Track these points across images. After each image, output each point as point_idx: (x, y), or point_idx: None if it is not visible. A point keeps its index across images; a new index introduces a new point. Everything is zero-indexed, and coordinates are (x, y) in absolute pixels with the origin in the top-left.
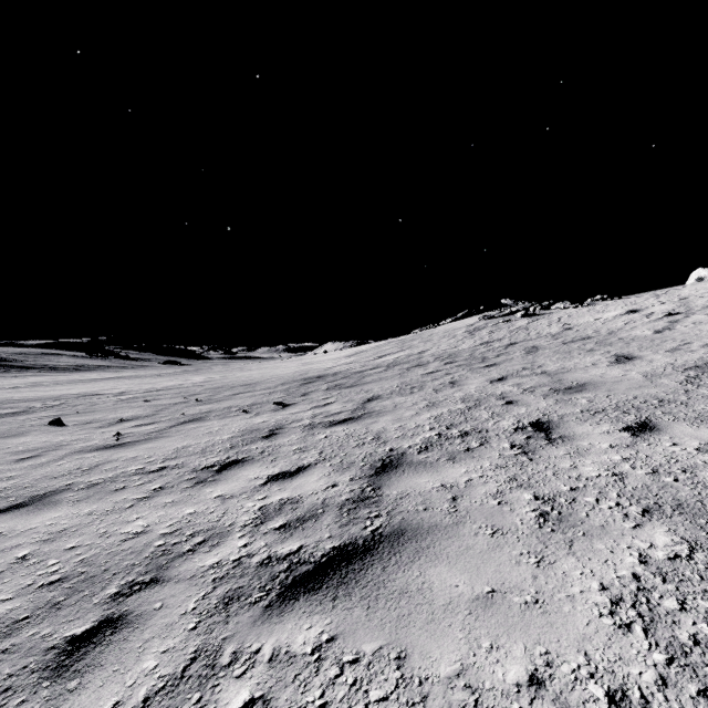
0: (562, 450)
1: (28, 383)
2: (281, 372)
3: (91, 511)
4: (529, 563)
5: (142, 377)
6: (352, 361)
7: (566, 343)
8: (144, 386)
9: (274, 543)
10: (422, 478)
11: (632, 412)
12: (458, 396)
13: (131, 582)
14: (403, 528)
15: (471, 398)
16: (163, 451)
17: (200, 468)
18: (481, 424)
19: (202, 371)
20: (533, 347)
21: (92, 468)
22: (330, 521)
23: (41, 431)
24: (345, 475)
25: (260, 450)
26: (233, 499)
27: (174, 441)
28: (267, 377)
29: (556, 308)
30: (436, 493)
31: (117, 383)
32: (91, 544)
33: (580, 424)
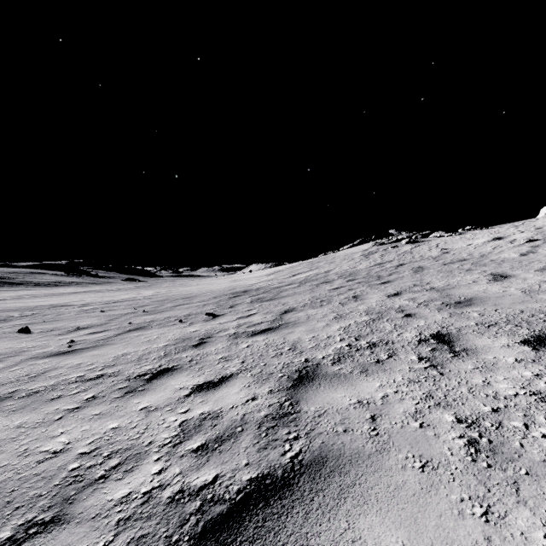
0: (470, 364)
1: (14, 296)
2: (215, 287)
3: (21, 423)
4: (475, 515)
5: (104, 291)
6: (271, 278)
7: (447, 264)
8: (104, 299)
9: (189, 471)
10: (338, 392)
11: (524, 325)
12: (362, 309)
13: (29, 522)
14: (323, 455)
15: (374, 311)
16: (104, 359)
17: (133, 376)
18: (386, 335)
19: (153, 286)
20: (419, 268)
21: (39, 375)
22: (248, 443)
23: (9, 338)
24: (264, 386)
25: (189, 359)
26: (157, 412)
27: (116, 349)
28: (203, 292)
29: (434, 236)
30: (354, 411)
31: (84, 296)
32: (6, 466)
33: (478, 336)
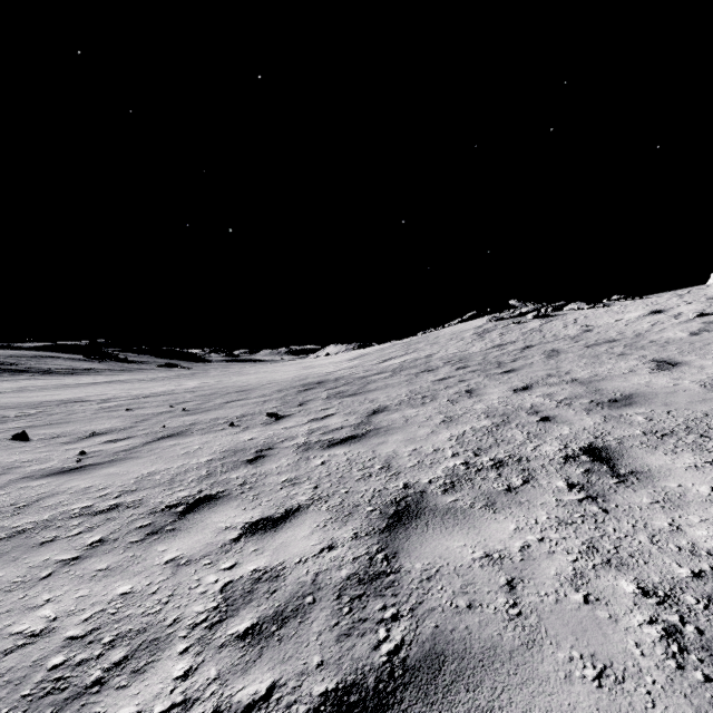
0: (645, 496)
1: (14, 388)
2: (279, 376)
3: None
4: None
5: (134, 382)
6: (355, 365)
7: (590, 346)
8: (133, 392)
9: (231, 674)
10: (454, 539)
11: (712, 435)
12: (480, 409)
13: None
14: (439, 650)
15: (496, 412)
16: (123, 480)
17: (161, 508)
18: (518, 449)
19: (199, 375)
20: (553, 351)
21: (29, 504)
22: (322, 624)
23: None
24: (346, 527)
25: (241, 481)
26: (190, 567)
27: (141, 465)
28: (263, 383)
29: (570, 308)
30: (480, 572)
31: (107, 388)
32: None
33: (650, 452)
